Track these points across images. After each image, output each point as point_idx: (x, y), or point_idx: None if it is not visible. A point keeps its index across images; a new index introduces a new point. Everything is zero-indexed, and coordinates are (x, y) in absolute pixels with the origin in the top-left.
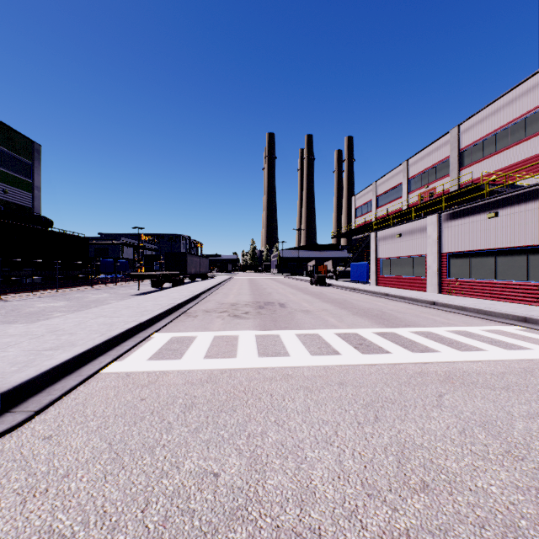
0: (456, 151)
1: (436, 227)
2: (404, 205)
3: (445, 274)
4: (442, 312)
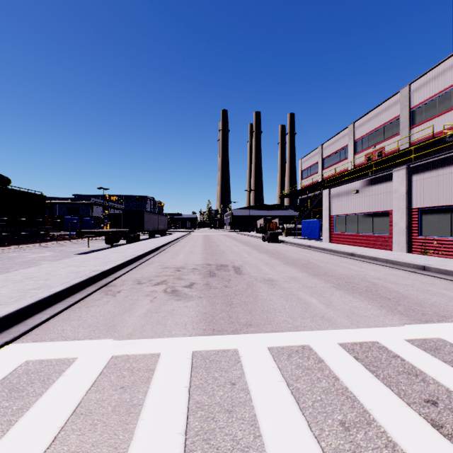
0: (407, 109)
1: (405, 180)
2: (354, 164)
3: (416, 232)
4: (448, 282)
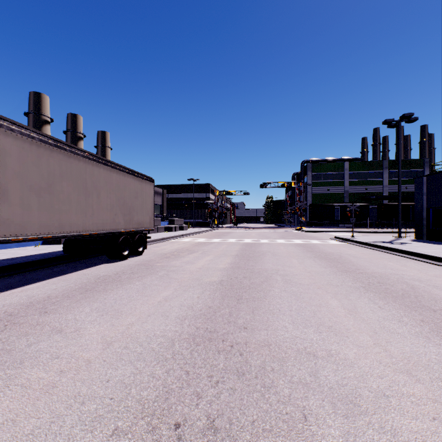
0: None
1: None
2: None
3: None
4: None
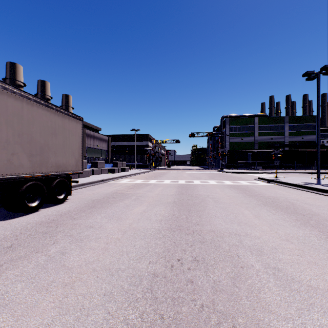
0: None
1: None
2: None
3: None
4: None
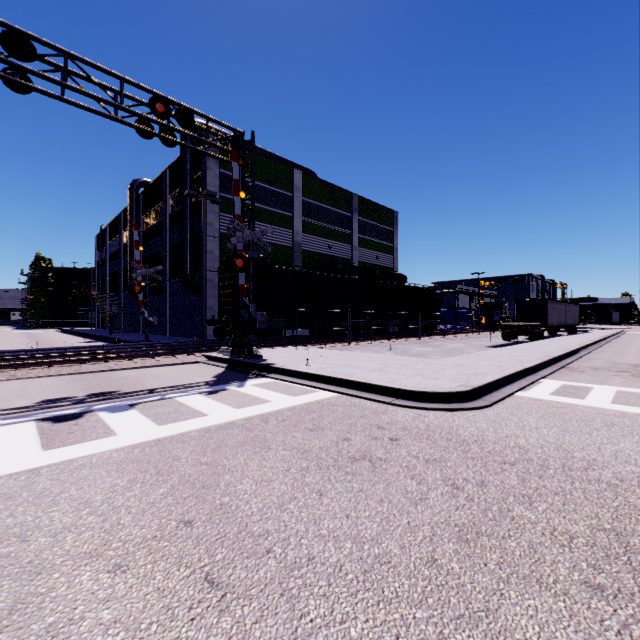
0: None
1: None
2: None
3: None
4: None
